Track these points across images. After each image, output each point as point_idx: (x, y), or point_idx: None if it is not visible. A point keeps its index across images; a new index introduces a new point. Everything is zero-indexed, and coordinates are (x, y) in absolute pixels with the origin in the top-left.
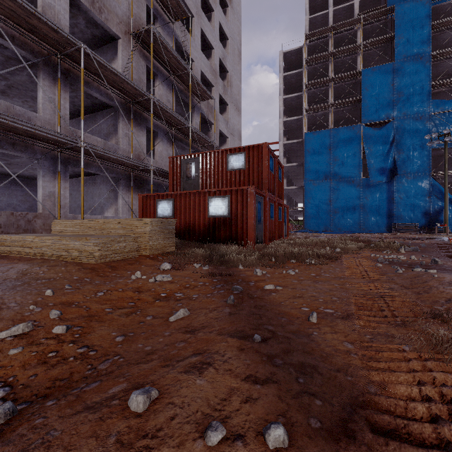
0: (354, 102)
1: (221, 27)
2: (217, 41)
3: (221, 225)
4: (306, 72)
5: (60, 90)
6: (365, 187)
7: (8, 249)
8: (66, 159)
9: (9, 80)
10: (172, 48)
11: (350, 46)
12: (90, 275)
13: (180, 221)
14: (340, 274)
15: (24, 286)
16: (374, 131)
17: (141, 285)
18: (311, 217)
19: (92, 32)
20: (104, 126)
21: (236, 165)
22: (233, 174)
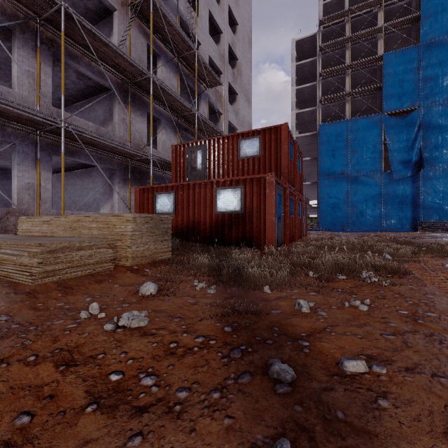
0: (374, 89)
1: (230, 11)
2: (226, 25)
3: (232, 223)
4: (320, 60)
5: (39, 62)
6: (387, 182)
7: None
8: (49, 145)
9: None
10: (176, 22)
11: (370, 30)
12: (19, 306)
13: (182, 218)
14: None
15: None
16: (397, 120)
17: (84, 341)
18: (326, 214)
19: (85, 5)
20: (99, 112)
21: (249, 152)
22: (245, 163)
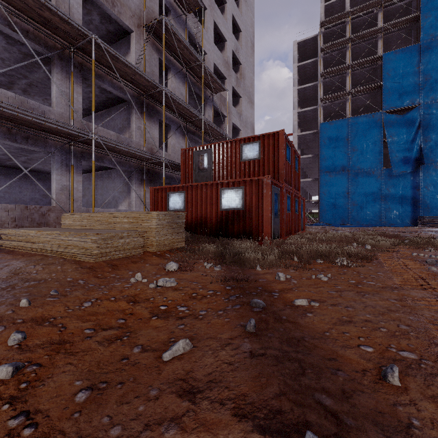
0: (375, 88)
1: (234, 19)
2: (229, 33)
3: (234, 219)
4: (321, 60)
5: (73, 84)
6: (387, 178)
7: (13, 244)
8: (80, 152)
9: (29, 78)
10: (184, 39)
11: (370, 30)
12: (87, 275)
13: (191, 214)
14: (388, 282)
15: (4, 291)
16: (397, 118)
17: (139, 292)
18: (326, 209)
19: (106, 28)
20: (118, 121)
21: (250, 155)
22: (247, 165)
